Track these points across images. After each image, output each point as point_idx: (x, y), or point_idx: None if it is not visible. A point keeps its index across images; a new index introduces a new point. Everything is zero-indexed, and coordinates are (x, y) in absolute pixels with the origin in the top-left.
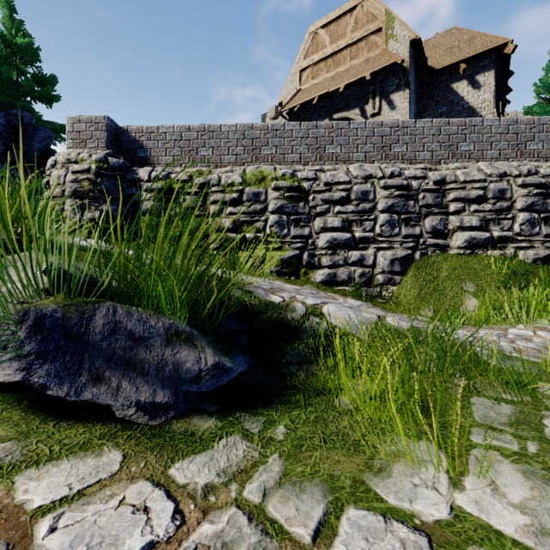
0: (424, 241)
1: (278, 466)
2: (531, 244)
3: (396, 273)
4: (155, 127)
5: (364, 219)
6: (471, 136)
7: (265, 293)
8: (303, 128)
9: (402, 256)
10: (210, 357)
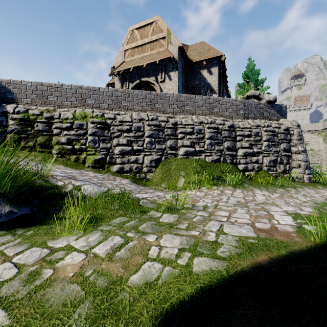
0: (166, 152)
1: (18, 241)
2: (211, 154)
3: (153, 167)
4: (19, 81)
5: (139, 140)
6: (190, 103)
7: (56, 180)
8: (110, 91)
9: (156, 159)
10: (7, 209)
